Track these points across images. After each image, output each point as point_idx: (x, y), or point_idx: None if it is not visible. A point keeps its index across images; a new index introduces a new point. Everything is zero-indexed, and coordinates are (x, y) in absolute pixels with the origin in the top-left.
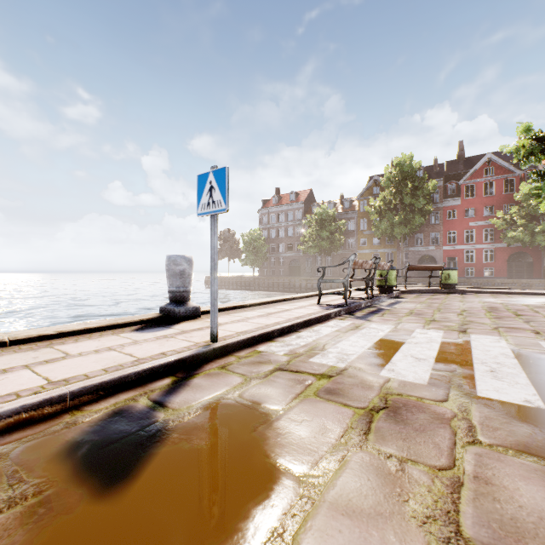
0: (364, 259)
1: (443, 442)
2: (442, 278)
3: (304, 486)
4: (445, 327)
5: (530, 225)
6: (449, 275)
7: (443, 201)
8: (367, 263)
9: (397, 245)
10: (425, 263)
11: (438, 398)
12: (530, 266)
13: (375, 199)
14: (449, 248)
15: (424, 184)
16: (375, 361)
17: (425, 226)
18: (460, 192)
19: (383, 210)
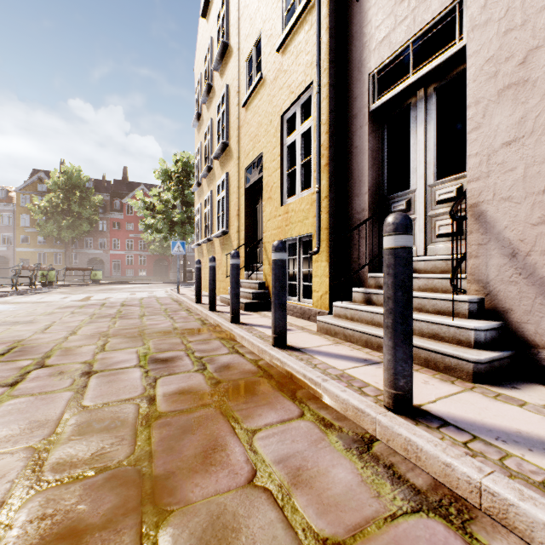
0: (27, 258)
1: (51, 303)
2: (92, 276)
3: (21, 306)
4: (72, 294)
5: (163, 242)
6: (96, 274)
7: (110, 213)
8: (32, 267)
9: (67, 246)
10: (95, 264)
11: (54, 301)
12: (167, 268)
13: (42, 197)
14: (115, 252)
15: (94, 195)
16: (36, 300)
17: (95, 232)
18: (123, 209)
19: (50, 212)
